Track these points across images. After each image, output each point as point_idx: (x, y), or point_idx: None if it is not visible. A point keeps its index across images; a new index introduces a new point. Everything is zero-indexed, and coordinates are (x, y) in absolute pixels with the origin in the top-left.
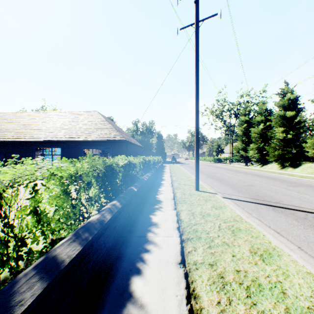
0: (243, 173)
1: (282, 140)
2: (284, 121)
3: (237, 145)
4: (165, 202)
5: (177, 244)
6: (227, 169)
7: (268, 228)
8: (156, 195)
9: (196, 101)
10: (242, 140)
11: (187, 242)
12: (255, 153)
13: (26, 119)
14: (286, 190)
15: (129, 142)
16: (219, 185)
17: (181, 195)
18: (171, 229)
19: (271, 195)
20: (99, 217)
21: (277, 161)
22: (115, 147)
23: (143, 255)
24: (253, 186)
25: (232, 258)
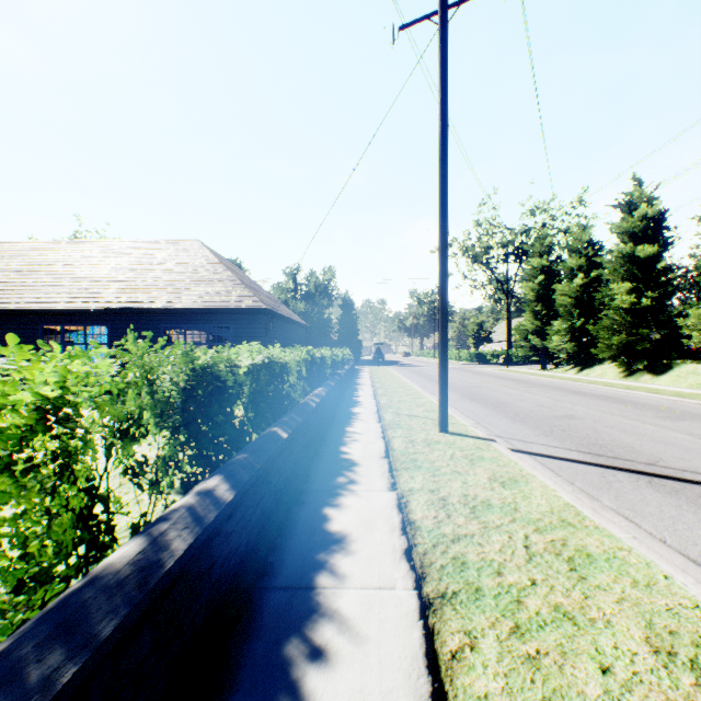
0: (542, 388)
1: (628, 310)
2: (633, 267)
3: (522, 323)
4: (365, 467)
5: (411, 618)
6: (504, 378)
7: (661, 548)
8: (341, 446)
9: (441, 208)
10: (534, 311)
11: (443, 611)
12: (564, 341)
13: (26, 259)
14: (659, 428)
15: (274, 312)
16: (492, 416)
17: (404, 445)
18: (389, 558)
19: (628, 443)
20: (143, 552)
21: (617, 359)
22: (240, 326)
23: (299, 674)
24: (577, 419)
25: (604, 684)
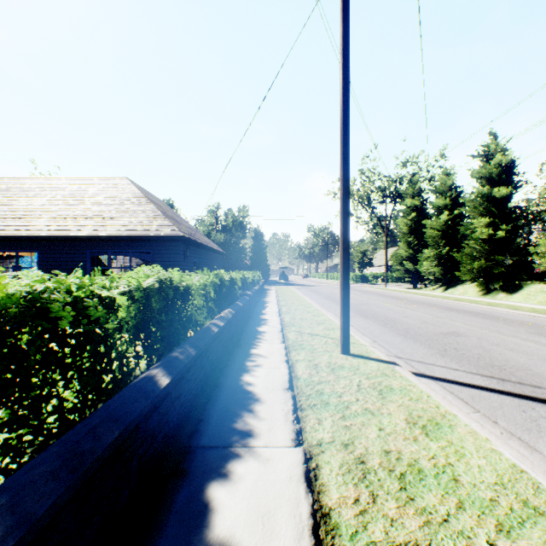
0: (420, 305)
1: (486, 240)
2: (490, 205)
3: (398, 251)
4: (267, 405)
5: None
6: (385, 296)
7: None
8: (243, 373)
9: (343, 134)
10: (407, 241)
11: None
12: (433, 265)
13: None
14: (541, 345)
15: (191, 240)
16: (386, 334)
17: (308, 372)
18: None
19: (523, 364)
20: None
21: (477, 281)
22: (159, 252)
23: None
24: (463, 337)
25: None
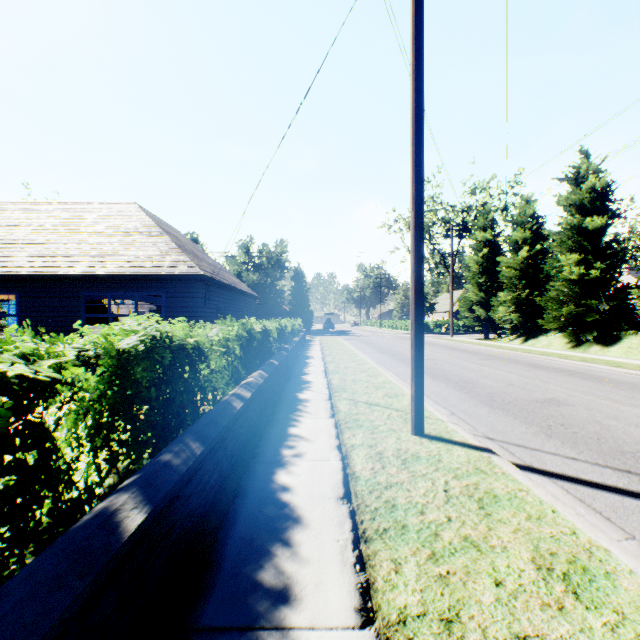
0: (499, 361)
1: (576, 281)
2: (581, 239)
3: (467, 295)
4: (312, 531)
5: None
6: (453, 348)
7: None
8: (278, 469)
9: (416, 134)
10: (478, 283)
11: None
12: (509, 312)
13: None
14: None
15: (213, 279)
16: (465, 402)
17: (371, 466)
18: None
19: None
20: None
21: (566, 330)
22: (173, 295)
23: None
24: (566, 406)
25: None
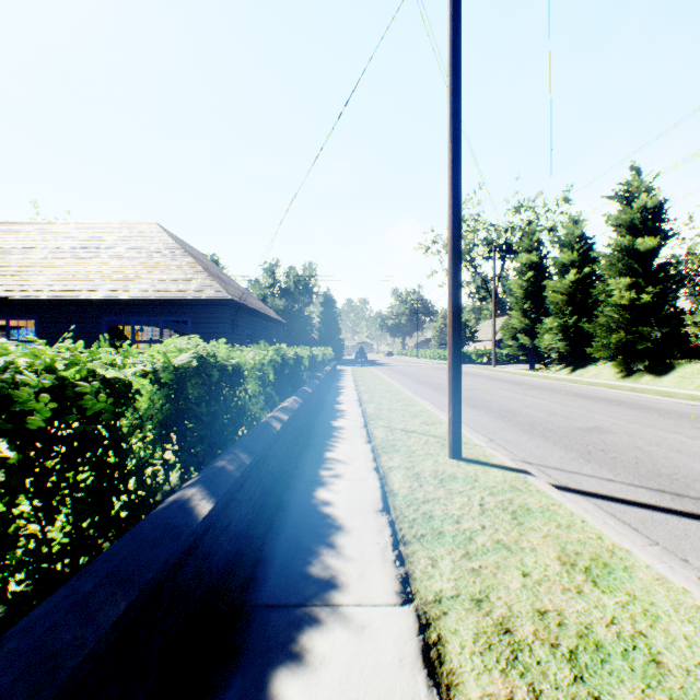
0: (543, 391)
1: (626, 307)
2: (632, 261)
3: (510, 321)
4: (354, 536)
5: None
6: (496, 379)
7: None
8: (317, 487)
9: (453, 157)
10: (522, 309)
11: None
12: (556, 339)
13: None
14: None
15: (241, 304)
16: (505, 429)
17: (408, 484)
18: None
19: (699, 471)
20: None
21: (615, 359)
22: (200, 321)
23: None
24: (609, 433)
25: None
